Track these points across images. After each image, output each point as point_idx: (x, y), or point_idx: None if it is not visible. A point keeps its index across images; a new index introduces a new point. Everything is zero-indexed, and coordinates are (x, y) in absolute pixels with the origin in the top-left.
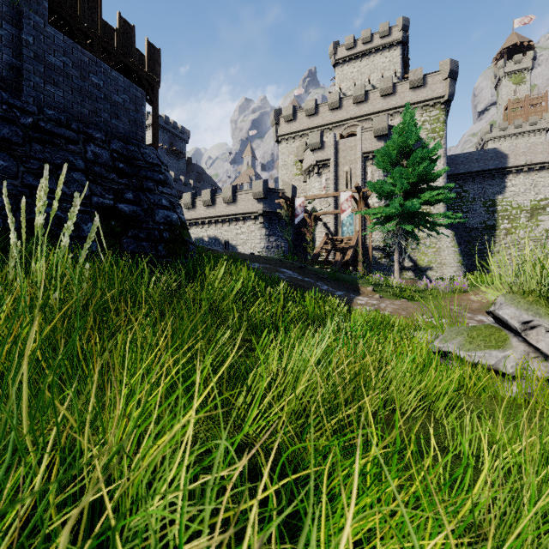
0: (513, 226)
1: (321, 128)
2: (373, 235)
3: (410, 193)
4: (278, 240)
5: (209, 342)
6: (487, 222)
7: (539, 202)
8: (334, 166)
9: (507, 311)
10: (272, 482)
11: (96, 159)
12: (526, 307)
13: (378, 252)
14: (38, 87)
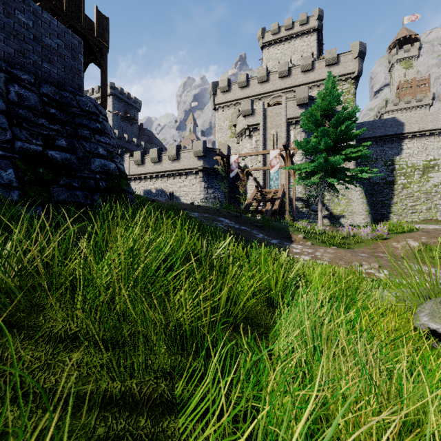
0: (408, 181)
1: (251, 98)
2: (296, 188)
3: (332, 151)
4: (215, 192)
5: None
6: (387, 178)
7: (430, 162)
8: (263, 130)
9: None
10: None
11: (21, 102)
12: None
13: (300, 203)
14: None
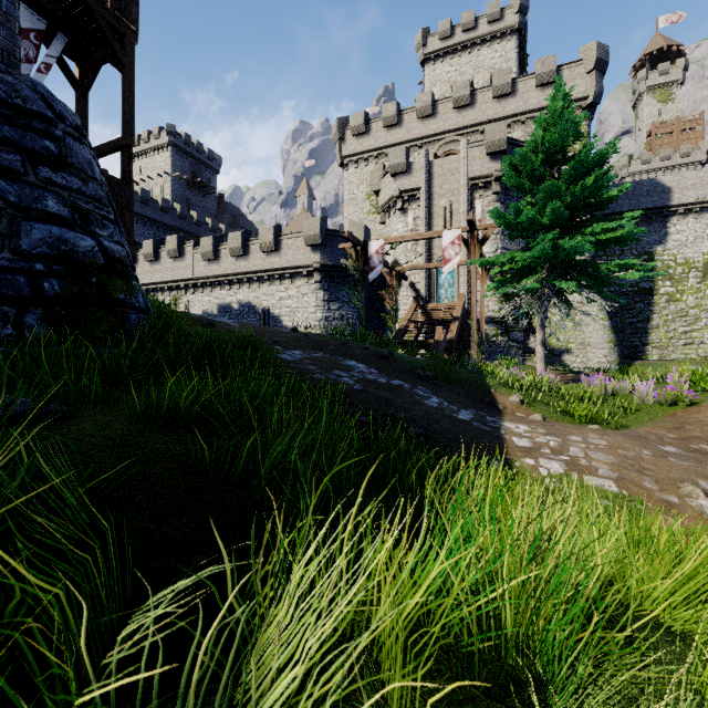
0: (678, 289)
1: (406, 145)
2: (484, 301)
3: (562, 229)
4: (343, 308)
5: None
6: (641, 284)
7: None
8: (427, 199)
9: None
10: None
11: None
12: None
13: (492, 327)
14: None
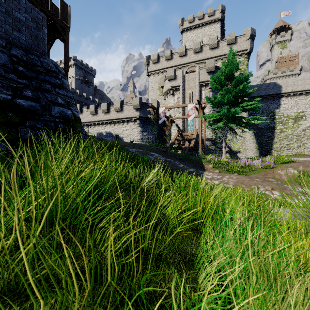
0: (284, 127)
1: (174, 67)
2: (206, 132)
3: (232, 104)
4: (148, 134)
5: None
6: (270, 125)
7: (299, 113)
8: (183, 90)
9: None
10: None
11: None
12: None
13: (209, 142)
14: None
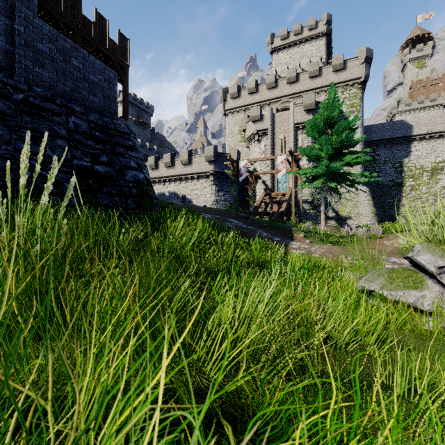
0: (417, 183)
1: (260, 103)
2: (303, 191)
3: (334, 156)
4: (225, 195)
5: (172, 289)
6: (396, 180)
7: (438, 163)
8: (272, 135)
9: (424, 257)
10: (234, 430)
11: (76, 129)
12: (440, 254)
13: (307, 205)
14: (28, 68)
